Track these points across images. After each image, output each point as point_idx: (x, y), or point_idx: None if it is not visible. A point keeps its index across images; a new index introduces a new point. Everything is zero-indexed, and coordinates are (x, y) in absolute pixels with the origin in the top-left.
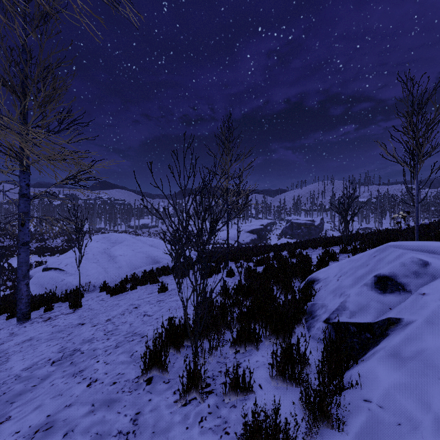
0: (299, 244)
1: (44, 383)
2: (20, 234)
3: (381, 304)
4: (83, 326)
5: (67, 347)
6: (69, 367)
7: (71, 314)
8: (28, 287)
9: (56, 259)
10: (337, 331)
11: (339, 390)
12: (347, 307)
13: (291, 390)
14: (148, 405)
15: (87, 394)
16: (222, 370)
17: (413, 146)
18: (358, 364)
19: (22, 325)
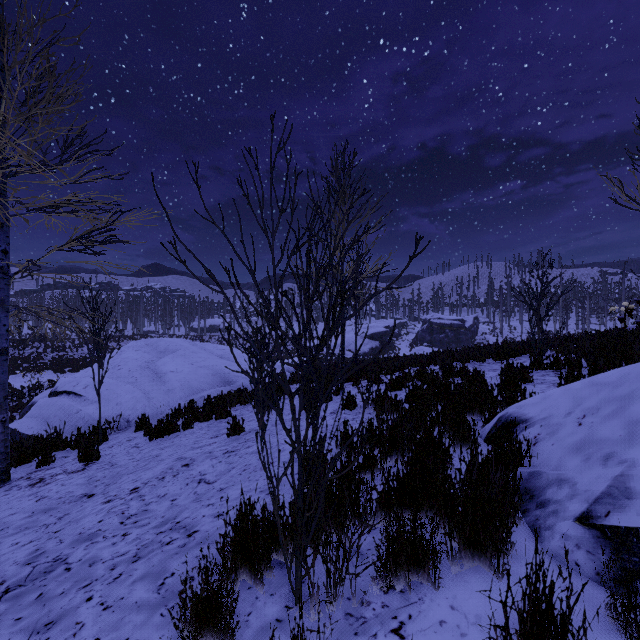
0: (455, 354)
1: None
2: None
3: None
4: (90, 500)
5: (45, 551)
6: (31, 609)
7: (77, 474)
8: (5, 427)
9: (72, 378)
10: None
11: None
12: (635, 492)
13: None
14: None
15: None
16: None
17: None
18: None
19: None
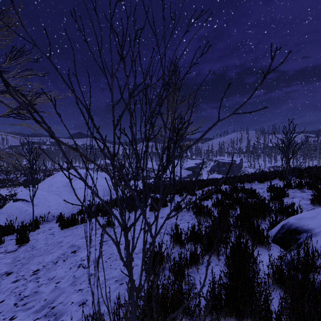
0: (236, 179)
1: None
2: None
3: None
4: (6, 278)
5: None
6: None
7: (10, 254)
8: None
9: (26, 191)
10: None
11: None
12: None
13: None
14: None
15: None
16: None
17: None
18: None
19: None
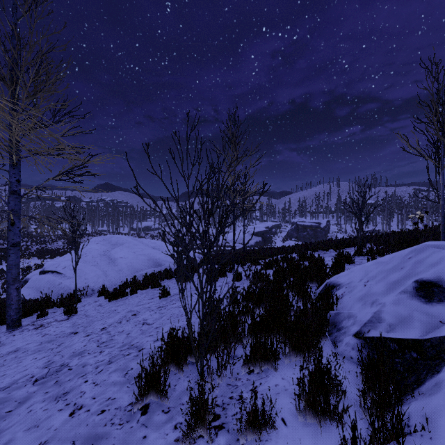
0: (308, 246)
1: (21, 409)
2: (10, 234)
3: (427, 315)
4: (76, 335)
5: (54, 361)
6: (53, 387)
7: (65, 321)
8: (18, 292)
9: (54, 262)
10: (380, 351)
11: (395, 436)
12: (383, 319)
13: (324, 428)
14: (142, 444)
15: (68, 426)
16: (233, 395)
17: (440, 137)
18: (415, 397)
19: (11, 333)
